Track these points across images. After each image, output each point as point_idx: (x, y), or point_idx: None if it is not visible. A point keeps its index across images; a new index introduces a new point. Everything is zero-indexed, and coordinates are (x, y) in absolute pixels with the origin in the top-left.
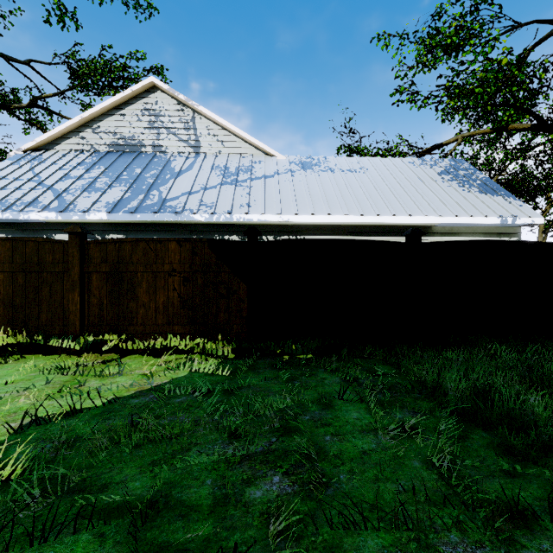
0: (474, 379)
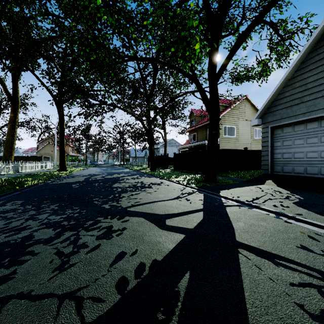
0: None
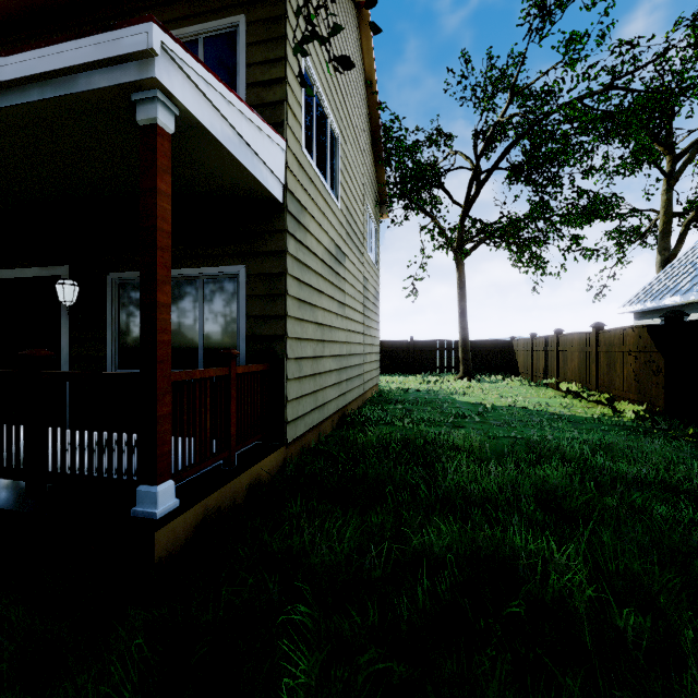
0: (611, 441)
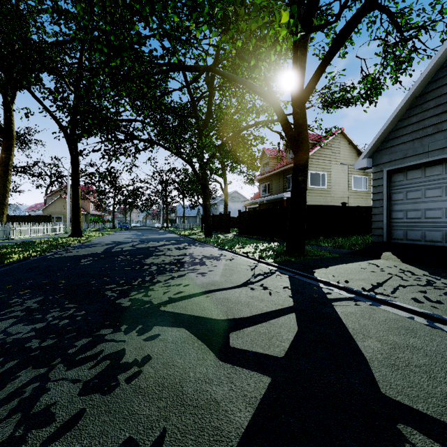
0: None
